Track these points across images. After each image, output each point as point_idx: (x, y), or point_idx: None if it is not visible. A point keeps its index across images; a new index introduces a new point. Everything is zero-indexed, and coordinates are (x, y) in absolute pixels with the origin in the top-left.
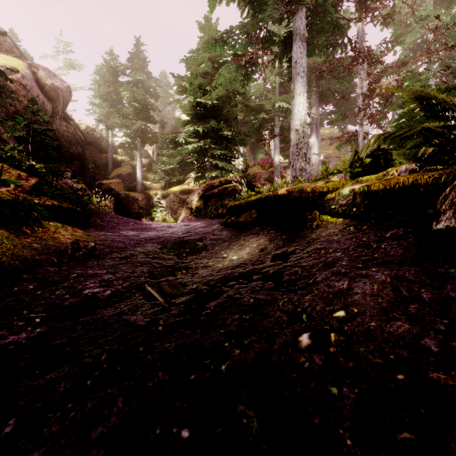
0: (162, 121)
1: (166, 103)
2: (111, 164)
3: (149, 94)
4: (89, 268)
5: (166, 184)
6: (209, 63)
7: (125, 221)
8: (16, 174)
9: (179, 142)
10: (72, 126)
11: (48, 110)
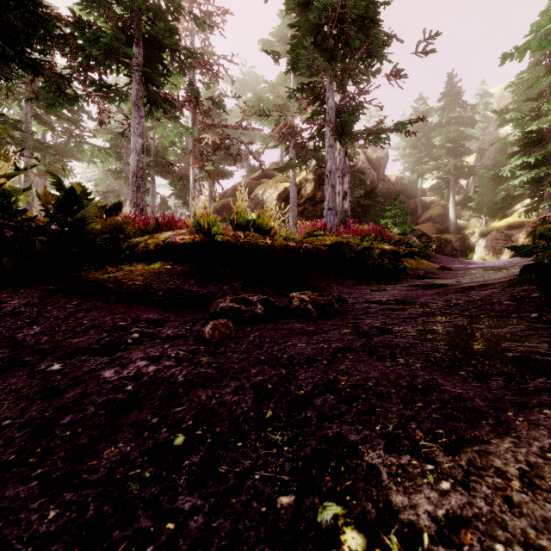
0: (481, 149)
1: (485, 119)
2: (420, 209)
3: (463, 125)
4: (452, 273)
5: (486, 220)
6: (545, 82)
7: (451, 260)
8: (399, 238)
9: (503, 175)
10: (386, 183)
11: (375, 179)
